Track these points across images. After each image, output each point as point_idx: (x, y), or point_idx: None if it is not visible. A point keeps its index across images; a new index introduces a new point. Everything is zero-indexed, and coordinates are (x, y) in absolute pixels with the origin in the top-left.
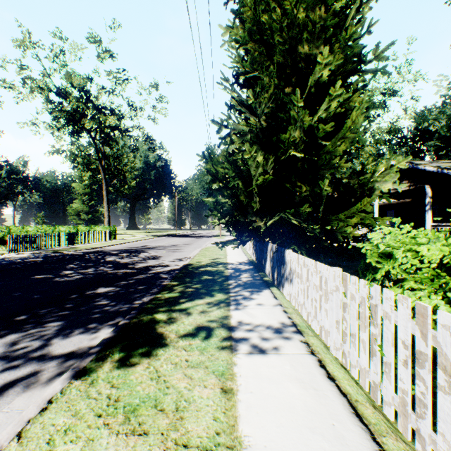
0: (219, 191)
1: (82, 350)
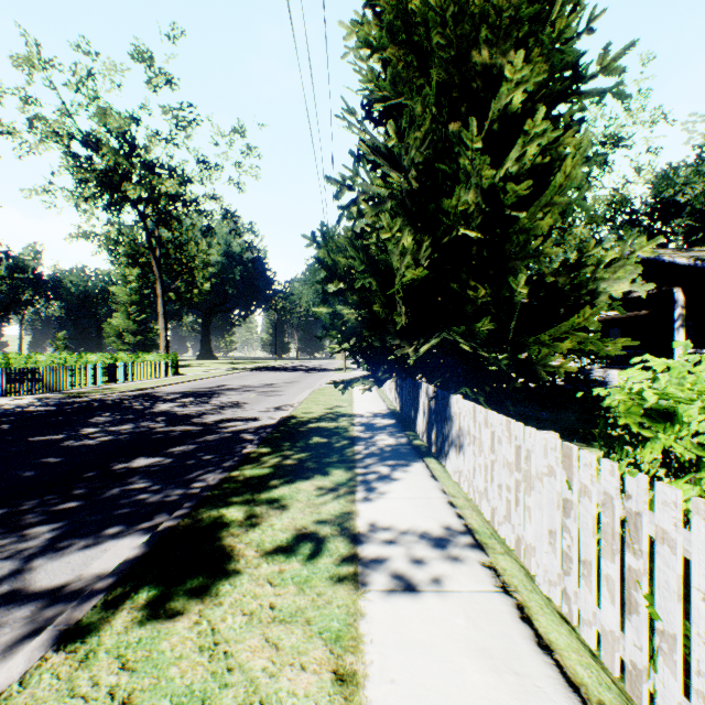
0: (339, 295)
1: (84, 581)
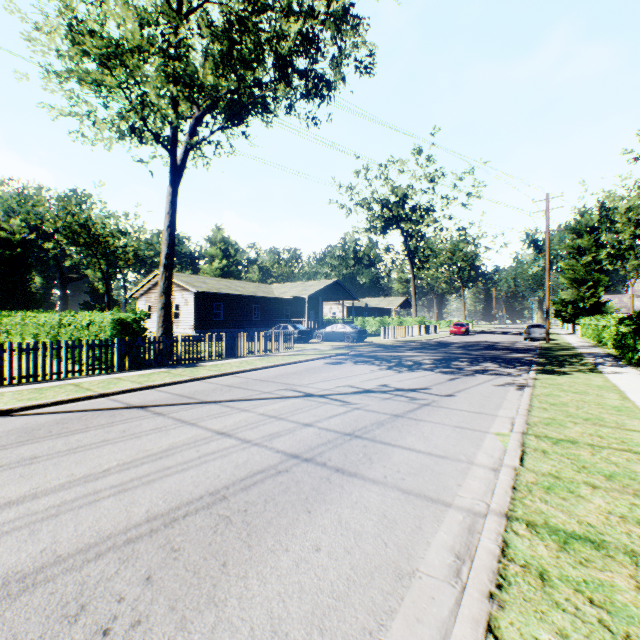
0: (557, 312)
1: None
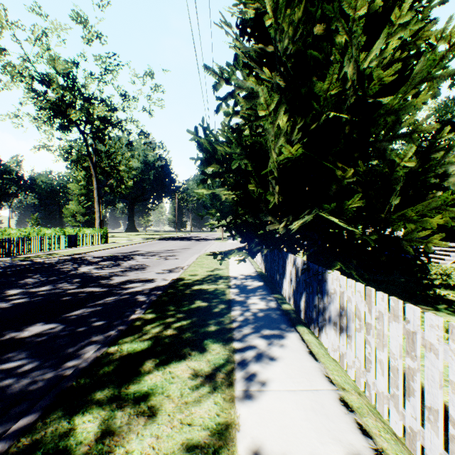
0: (217, 176)
1: None
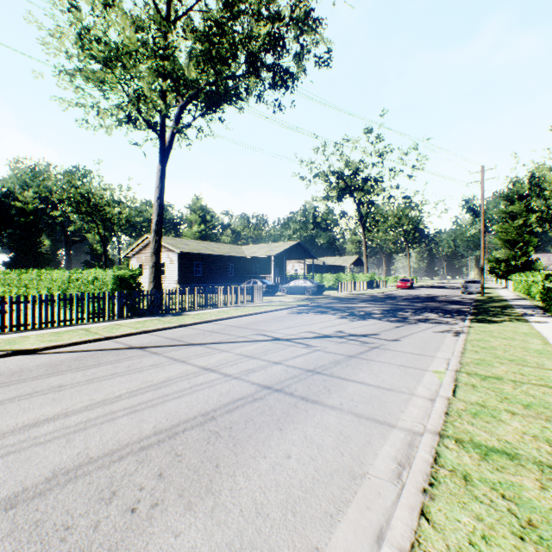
0: (491, 269)
1: None
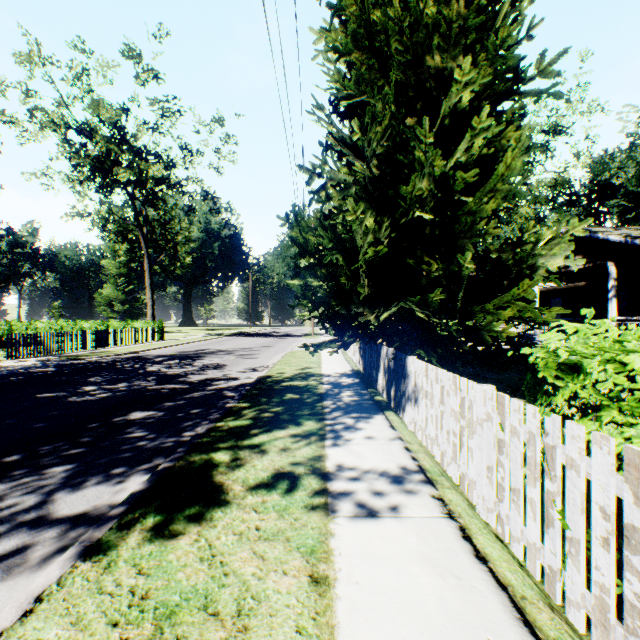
0: (309, 269)
1: (99, 510)
